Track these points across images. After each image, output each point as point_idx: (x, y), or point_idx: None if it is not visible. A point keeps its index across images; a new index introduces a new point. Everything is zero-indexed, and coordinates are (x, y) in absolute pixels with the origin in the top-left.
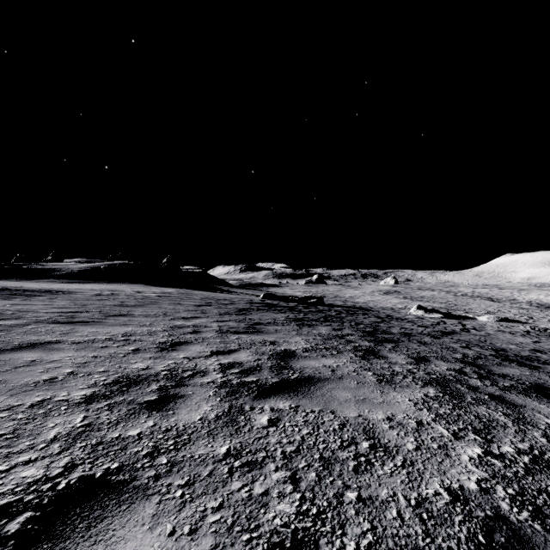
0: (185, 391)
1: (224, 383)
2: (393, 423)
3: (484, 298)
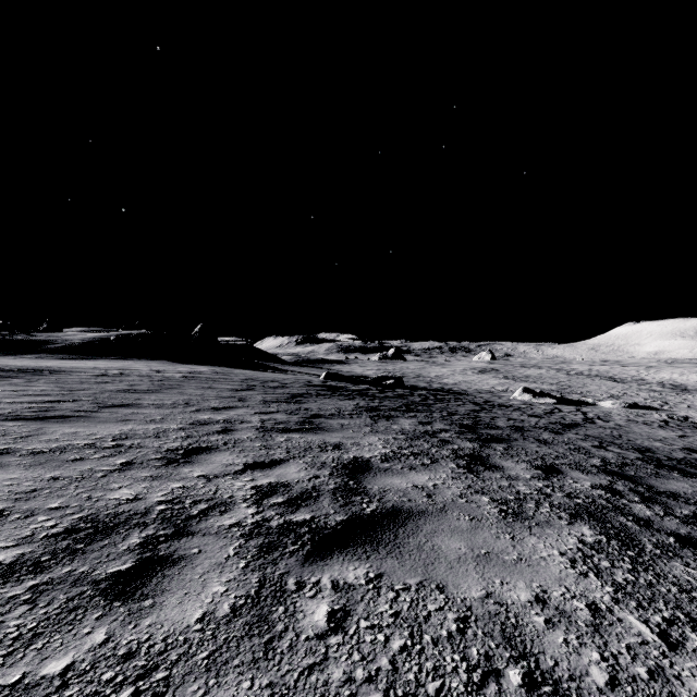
0: (186, 547)
1: (257, 527)
2: (549, 611)
3: (604, 378)
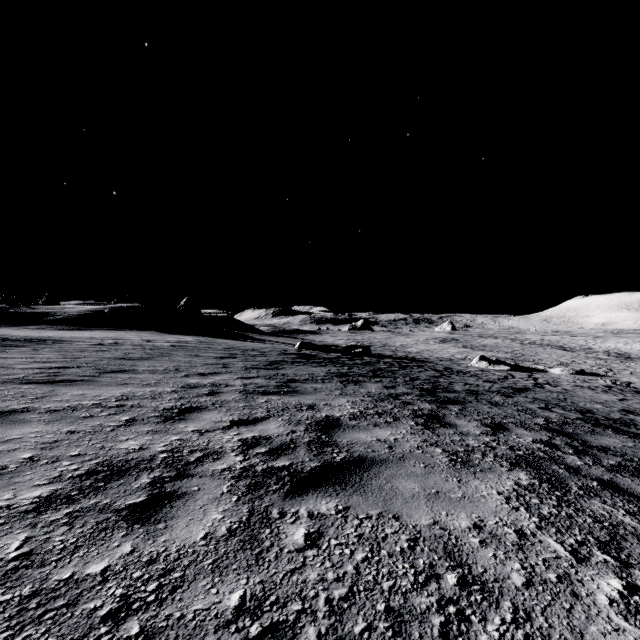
0: (188, 486)
1: (245, 471)
2: (483, 534)
3: (555, 347)
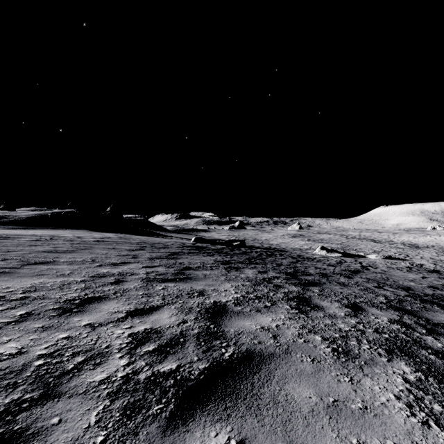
0: (47, 416)
1: (125, 382)
2: None
3: (369, 240)
